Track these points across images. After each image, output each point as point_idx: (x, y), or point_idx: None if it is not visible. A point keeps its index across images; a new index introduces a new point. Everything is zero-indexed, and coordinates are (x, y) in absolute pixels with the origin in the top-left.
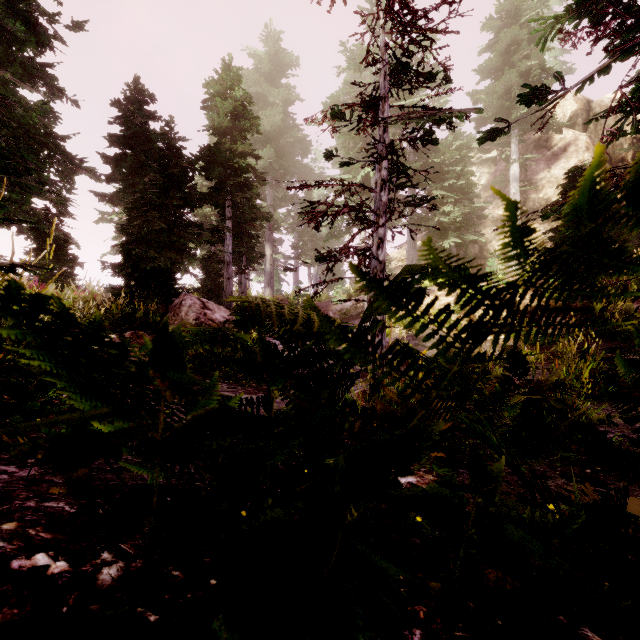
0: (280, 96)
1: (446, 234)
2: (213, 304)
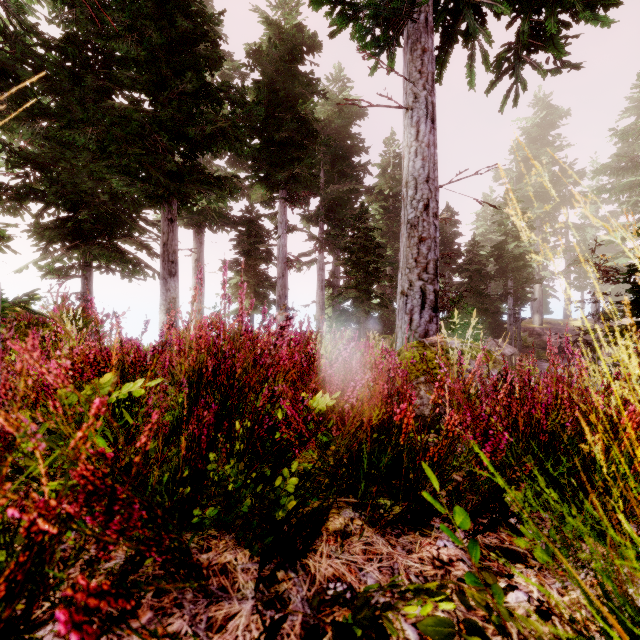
0: (549, 155)
1: None
2: (502, 343)
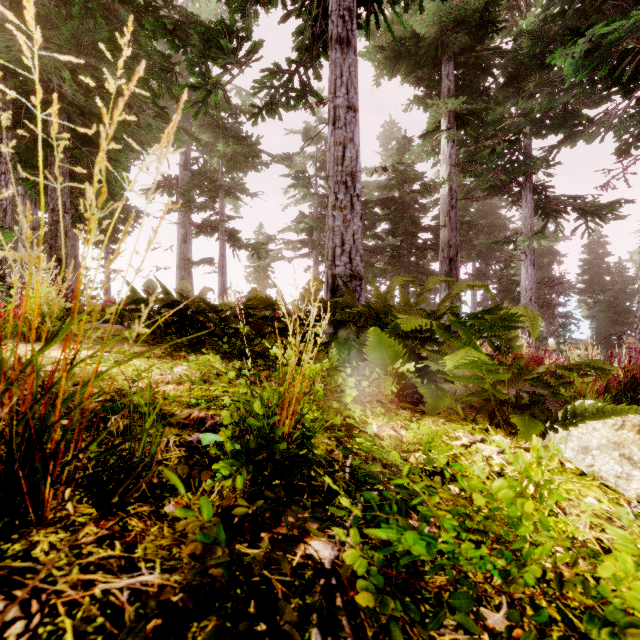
0: None
1: None
2: None
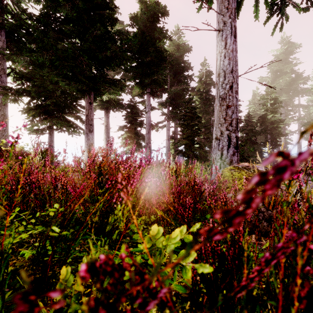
0: (289, 68)
1: None
2: None
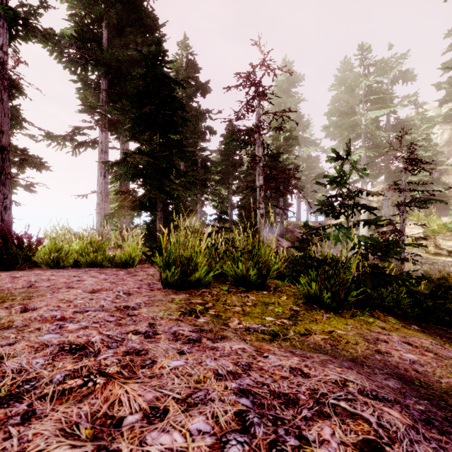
0: (294, 103)
1: (416, 186)
2: (279, 238)
